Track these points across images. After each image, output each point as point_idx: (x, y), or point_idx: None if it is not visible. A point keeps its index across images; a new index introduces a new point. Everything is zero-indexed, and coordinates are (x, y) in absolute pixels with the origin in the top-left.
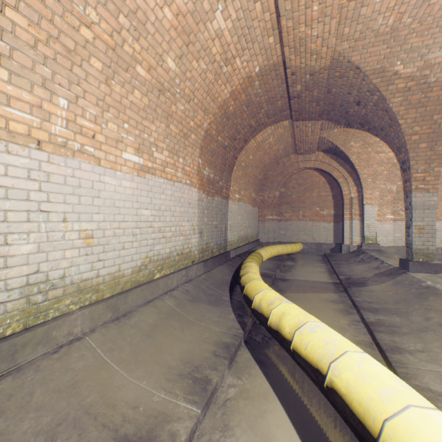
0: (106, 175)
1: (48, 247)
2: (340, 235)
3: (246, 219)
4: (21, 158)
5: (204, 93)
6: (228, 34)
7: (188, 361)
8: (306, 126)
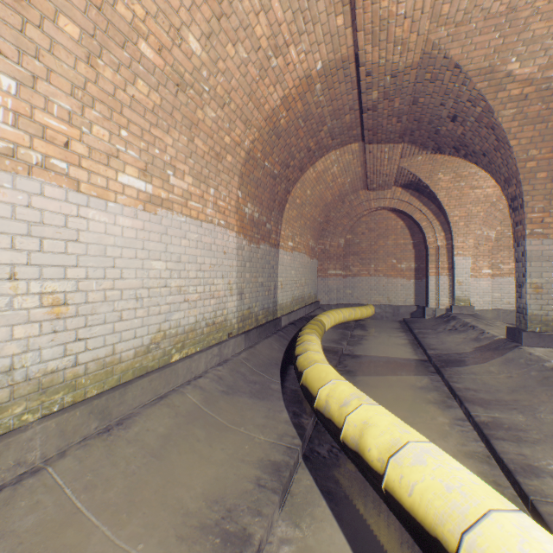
0: (90, 207)
1: None
2: (422, 295)
3: (303, 275)
4: None
5: (245, 96)
6: (278, 7)
7: (217, 499)
8: (382, 151)
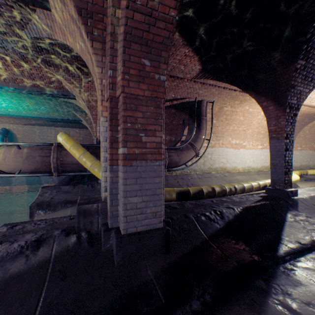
0: (255, 151)
1: (249, 162)
2: None
3: (307, 158)
4: (247, 151)
5: None
6: None
7: None
8: None
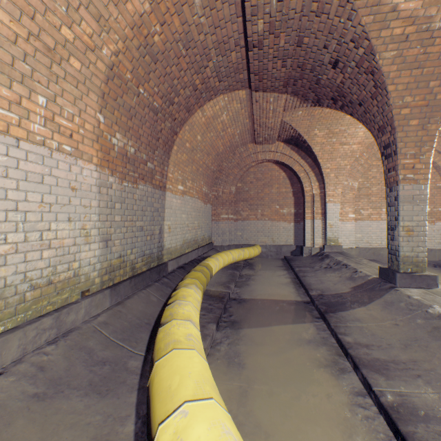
0: None
1: None
2: (300, 236)
3: (196, 219)
4: None
5: None
6: None
7: None
8: (267, 100)
